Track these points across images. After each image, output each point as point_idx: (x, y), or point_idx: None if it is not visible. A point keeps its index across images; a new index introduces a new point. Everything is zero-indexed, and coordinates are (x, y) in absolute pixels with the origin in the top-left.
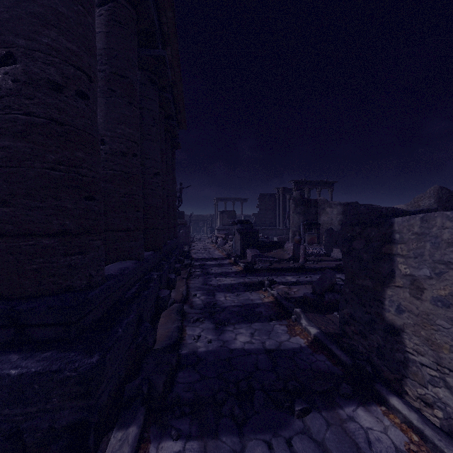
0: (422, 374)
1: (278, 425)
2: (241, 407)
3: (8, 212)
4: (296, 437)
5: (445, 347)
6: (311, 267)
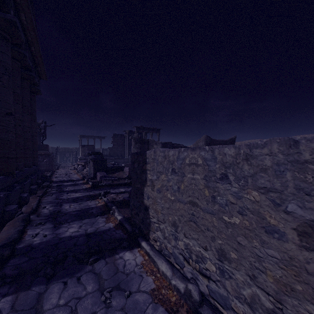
0: (154, 227)
1: (76, 272)
2: (54, 268)
3: None
4: (84, 275)
5: (159, 211)
6: None
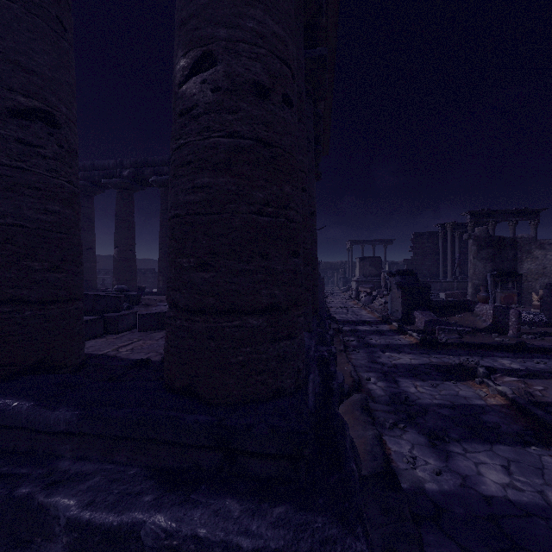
0: None
1: None
2: None
3: (209, 279)
4: None
5: None
6: (537, 346)
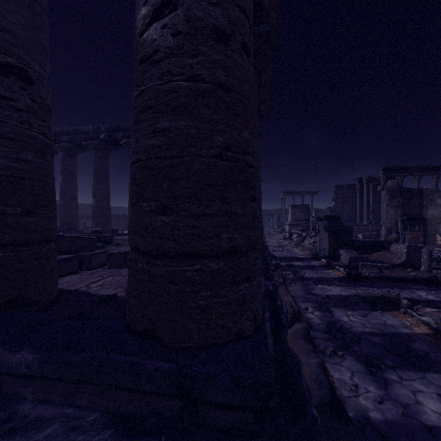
0: None
1: None
2: None
3: (169, 223)
4: None
5: None
6: None
